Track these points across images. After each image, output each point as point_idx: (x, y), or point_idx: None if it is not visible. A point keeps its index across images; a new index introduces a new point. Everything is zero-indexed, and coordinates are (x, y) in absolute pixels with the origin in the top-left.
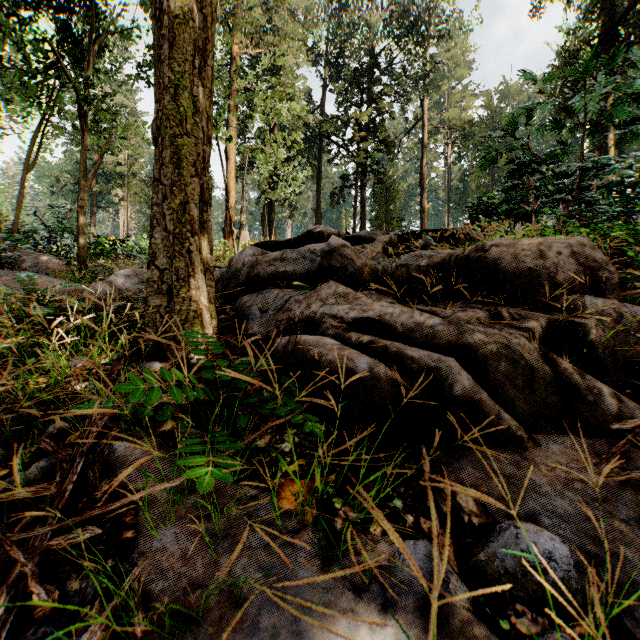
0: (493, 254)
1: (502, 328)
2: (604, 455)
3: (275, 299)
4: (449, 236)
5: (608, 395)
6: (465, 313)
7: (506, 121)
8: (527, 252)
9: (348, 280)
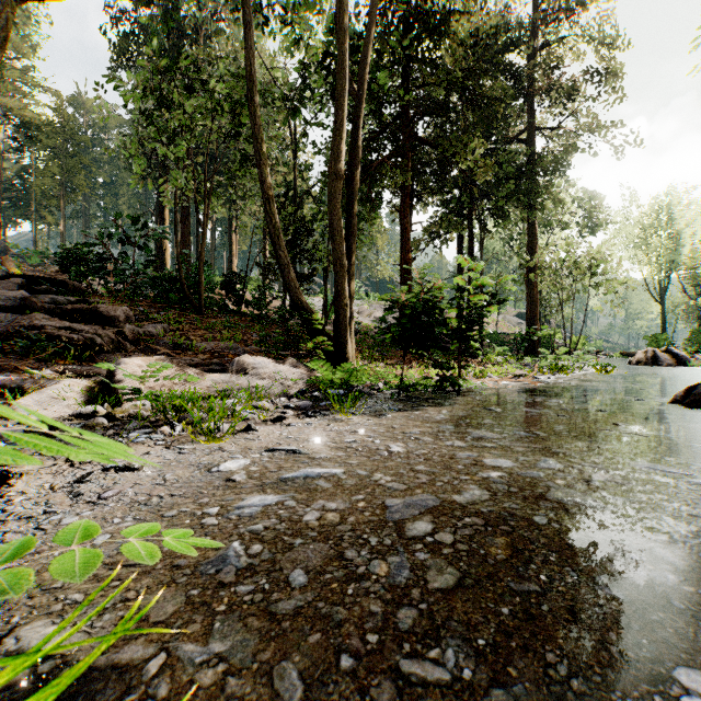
0: (101, 310)
1: (106, 331)
2: (127, 354)
3: (6, 317)
4: (62, 284)
5: (129, 345)
6: (95, 327)
7: (99, 233)
8: (112, 311)
9: (36, 311)
